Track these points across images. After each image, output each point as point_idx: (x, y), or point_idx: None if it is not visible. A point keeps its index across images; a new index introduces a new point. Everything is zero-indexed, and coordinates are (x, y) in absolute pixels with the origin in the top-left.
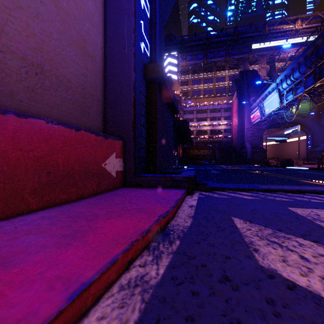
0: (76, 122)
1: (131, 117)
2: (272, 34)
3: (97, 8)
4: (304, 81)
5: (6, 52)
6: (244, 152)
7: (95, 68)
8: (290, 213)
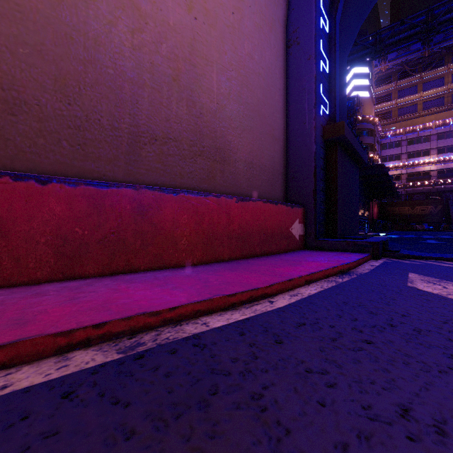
0: (268, 196)
1: (311, 186)
2: None
3: (281, 95)
4: None
5: (239, 161)
6: None
7: (280, 147)
8: None
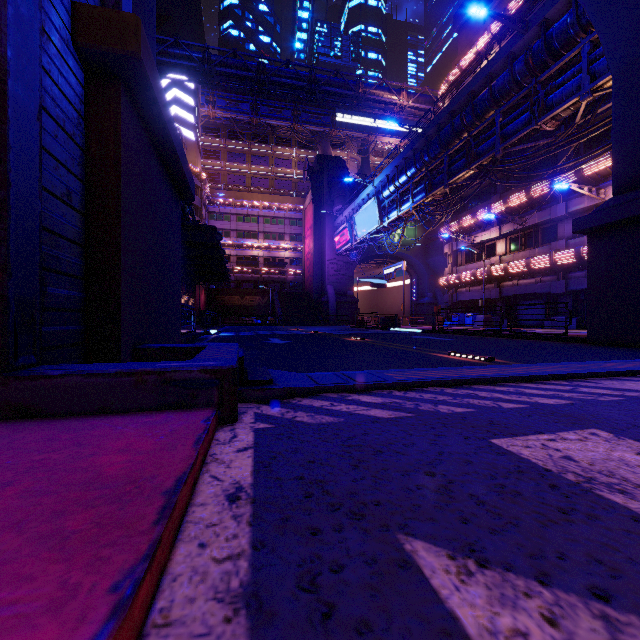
0: None
1: None
2: (368, 101)
3: None
4: (412, 190)
5: None
6: (325, 302)
7: None
8: (520, 467)
